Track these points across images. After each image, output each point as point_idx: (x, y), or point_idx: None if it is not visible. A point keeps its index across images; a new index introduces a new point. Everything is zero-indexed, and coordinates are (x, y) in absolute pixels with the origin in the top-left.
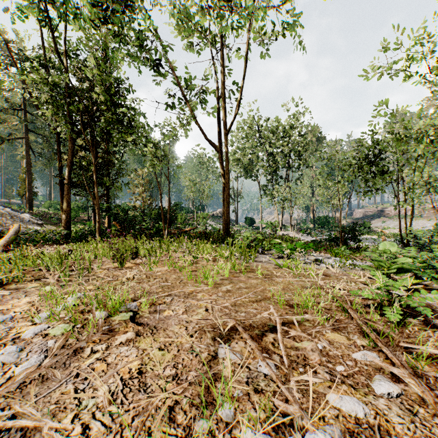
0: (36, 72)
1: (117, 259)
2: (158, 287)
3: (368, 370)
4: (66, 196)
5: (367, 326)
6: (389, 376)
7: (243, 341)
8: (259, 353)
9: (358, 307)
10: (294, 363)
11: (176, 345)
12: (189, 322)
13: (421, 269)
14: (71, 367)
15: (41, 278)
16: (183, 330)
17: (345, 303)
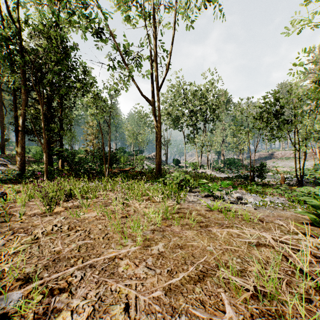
0: None
1: (43, 204)
2: (74, 247)
3: None
4: (20, 141)
5: None
6: None
7: None
8: None
9: None
10: None
11: None
12: None
13: None
14: None
15: None
16: None
17: None
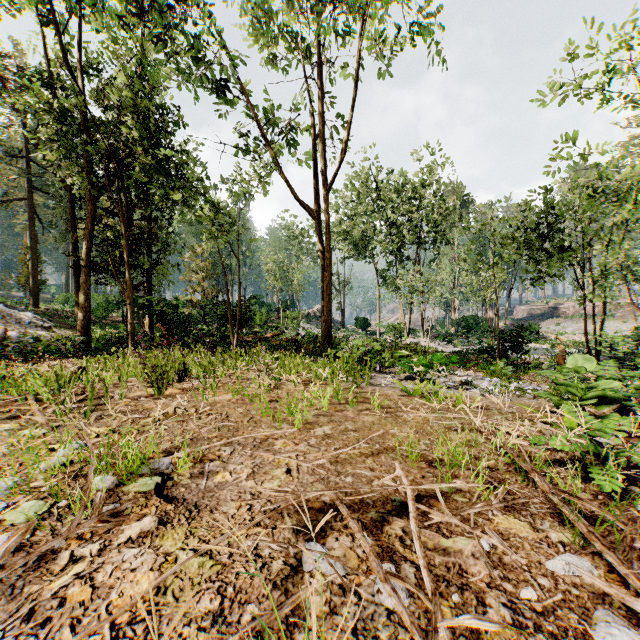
0: (32, 92)
1: (152, 382)
2: (212, 429)
3: (581, 598)
4: (83, 285)
5: (572, 509)
6: (622, 612)
7: (348, 535)
8: (378, 564)
9: (546, 469)
10: (442, 581)
11: (229, 543)
12: (256, 495)
13: (631, 399)
14: (24, 595)
15: (25, 413)
16: (245, 511)
17: (523, 461)
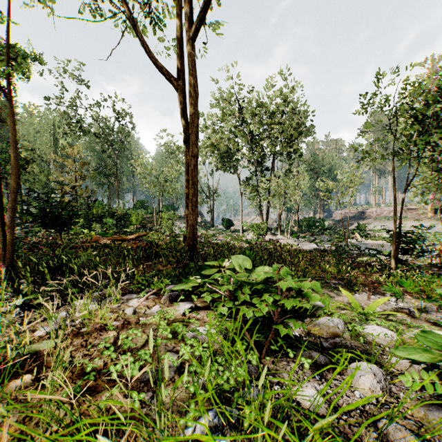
0: None
1: None
2: None
3: None
4: None
5: None
6: None
7: None
8: None
9: None
10: None
11: None
12: None
13: None
14: None
15: None
16: None
17: None
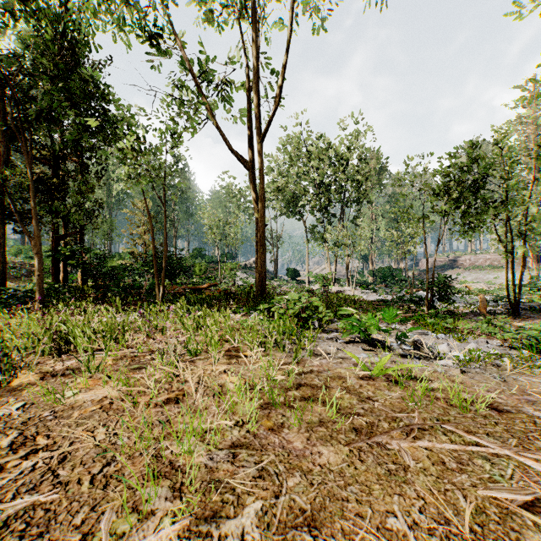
0: None
1: None
2: None
3: None
4: None
5: None
6: None
7: None
8: None
9: None
10: None
11: None
12: None
13: None
14: None
15: None
16: None
17: None
